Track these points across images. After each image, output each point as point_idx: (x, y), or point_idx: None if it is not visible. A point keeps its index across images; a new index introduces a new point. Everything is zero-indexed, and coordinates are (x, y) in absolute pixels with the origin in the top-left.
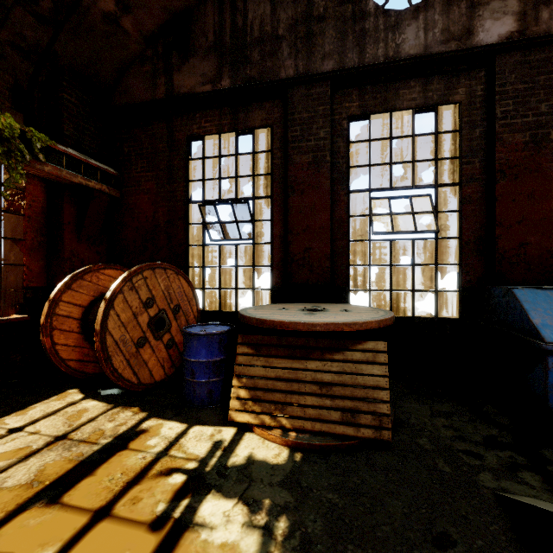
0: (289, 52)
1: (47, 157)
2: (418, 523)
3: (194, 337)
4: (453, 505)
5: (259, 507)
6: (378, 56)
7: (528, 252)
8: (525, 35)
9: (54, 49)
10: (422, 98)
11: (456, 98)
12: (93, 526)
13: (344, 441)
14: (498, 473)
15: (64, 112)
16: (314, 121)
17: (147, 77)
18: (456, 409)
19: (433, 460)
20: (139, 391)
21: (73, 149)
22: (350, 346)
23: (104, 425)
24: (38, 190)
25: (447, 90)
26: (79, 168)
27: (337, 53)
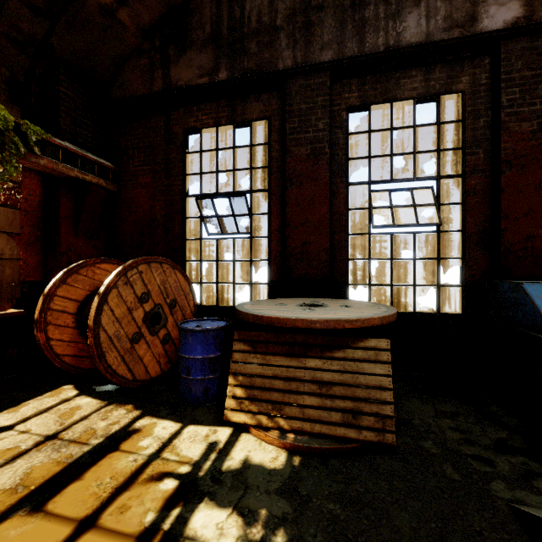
0: (287, 42)
1: (42, 150)
2: (428, 539)
3: (190, 333)
4: (465, 519)
5: (255, 518)
6: (378, 45)
7: (535, 246)
8: (532, 21)
9: (51, 42)
10: (424, 88)
11: (459, 87)
12: (77, 539)
13: (345, 445)
14: (511, 481)
15: (61, 106)
16: (312, 112)
17: (144, 70)
18: (461, 409)
19: (440, 466)
20: (134, 388)
21: (70, 142)
22: (351, 344)
23: (96, 424)
24: (35, 184)
25: (449, 79)
26: (75, 161)
27: (336, 42)
